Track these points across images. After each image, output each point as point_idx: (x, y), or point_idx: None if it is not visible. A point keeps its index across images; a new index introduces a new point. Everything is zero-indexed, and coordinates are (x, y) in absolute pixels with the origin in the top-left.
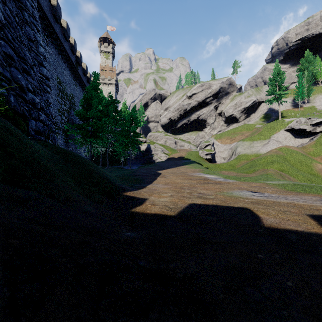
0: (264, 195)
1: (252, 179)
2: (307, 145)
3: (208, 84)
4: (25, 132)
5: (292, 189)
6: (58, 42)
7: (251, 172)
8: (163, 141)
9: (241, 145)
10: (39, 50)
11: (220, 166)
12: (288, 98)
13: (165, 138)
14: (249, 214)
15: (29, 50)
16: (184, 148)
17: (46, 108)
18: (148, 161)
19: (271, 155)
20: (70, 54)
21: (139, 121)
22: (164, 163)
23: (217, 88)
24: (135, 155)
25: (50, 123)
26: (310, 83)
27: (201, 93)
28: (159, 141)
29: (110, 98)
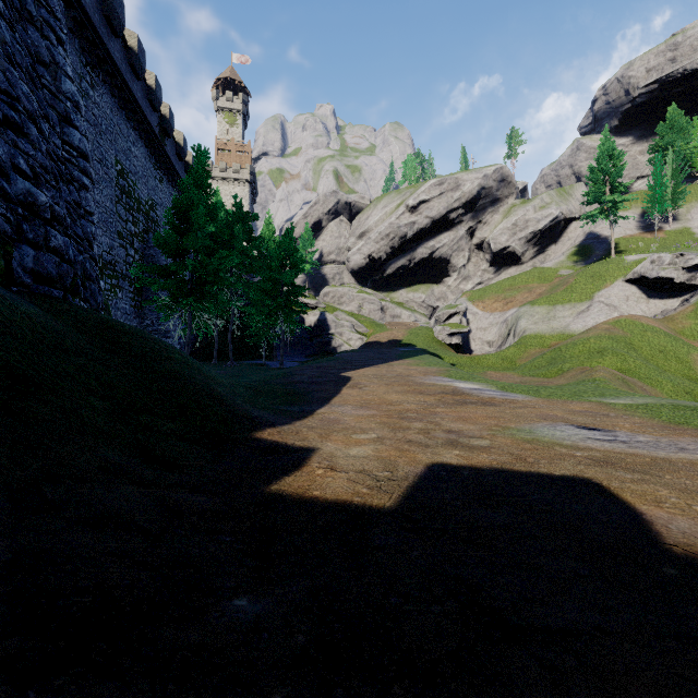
0: (619, 439)
1: (568, 393)
2: (676, 314)
3: (453, 180)
4: (2, 275)
5: (678, 421)
6: (117, 80)
7: (554, 375)
8: (354, 306)
9: (527, 313)
10: (63, 86)
11: (482, 360)
12: (630, 210)
13: (360, 298)
14: (606, 501)
15: (33, 81)
16: (401, 321)
17: (74, 223)
18: (321, 349)
19: (597, 336)
20: (147, 110)
21: (300, 258)
22: (357, 354)
23: (473, 189)
24: (292, 336)
25: (84, 258)
26: (680, 178)
27: (438, 201)
28: (347, 306)
29: (237, 208)
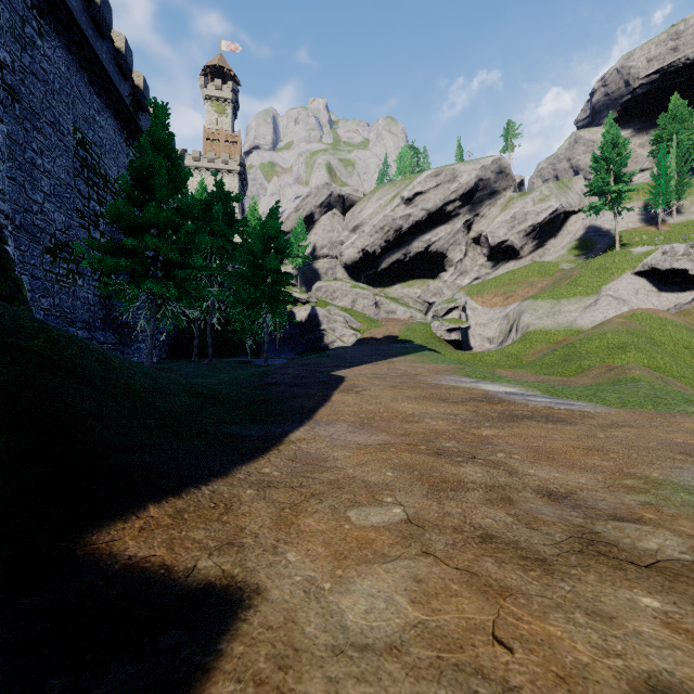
0: None
1: (642, 400)
2: (691, 308)
3: (450, 171)
4: None
5: None
6: (75, 33)
7: (572, 374)
8: (348, 301)
9: (530, 308)
10: None
11: (485, 357)
12: (632, 203)
13: (353, 293)
14: None
15: None
16: (396, 317)
17: None
18: (312, 346)
19: (614, 330)
20: (115, 76)
21: (287, 242)
22: (351, 350)
23: (470, 180)
24: (282, 332)
25: None
26: (685, 169)
27: (435, 192)
28: (340, 301)
29: (217, 187)
